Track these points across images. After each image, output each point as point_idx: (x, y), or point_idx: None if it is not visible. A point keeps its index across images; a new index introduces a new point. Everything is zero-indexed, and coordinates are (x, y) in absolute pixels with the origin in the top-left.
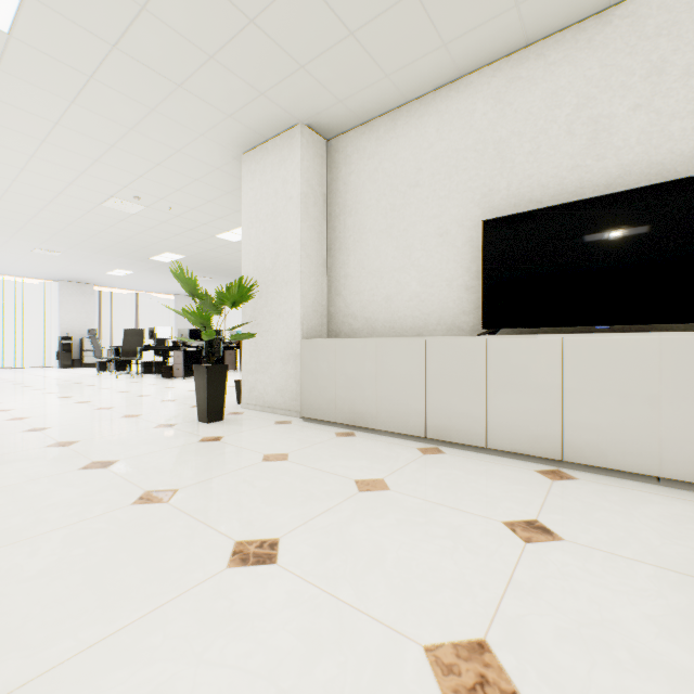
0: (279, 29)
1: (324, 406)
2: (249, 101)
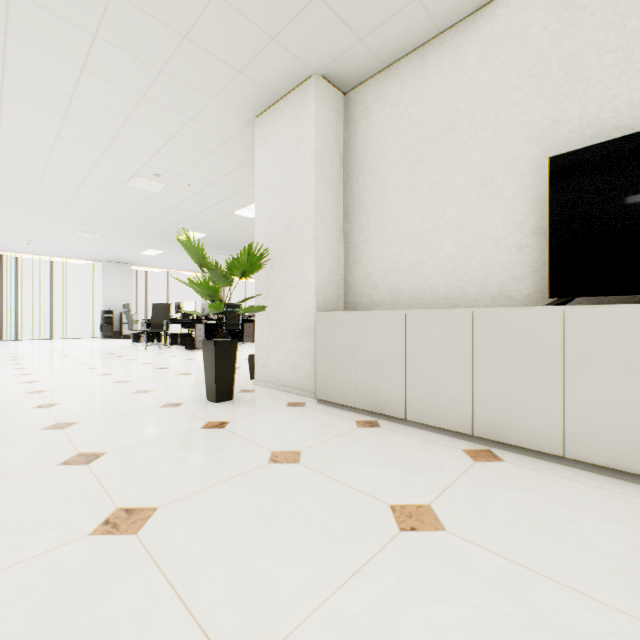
0: None
1: (342, 387)
2: (259, 49)
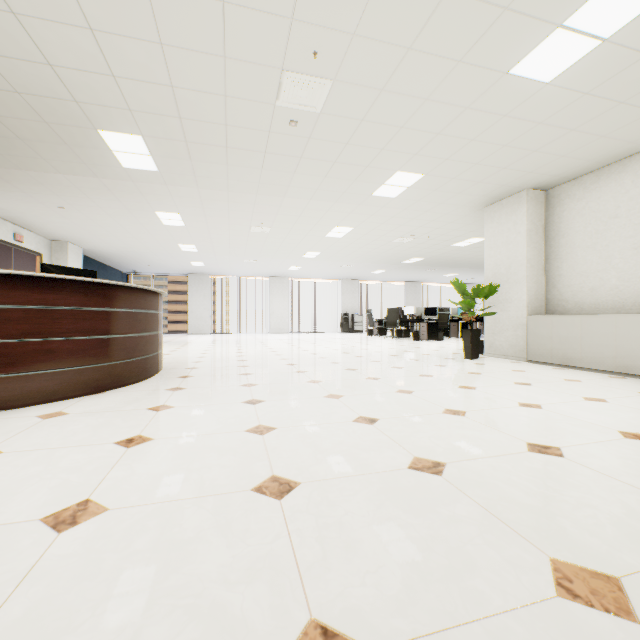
0: (518, 166)
1: (543, 354)
2: (495, 189)
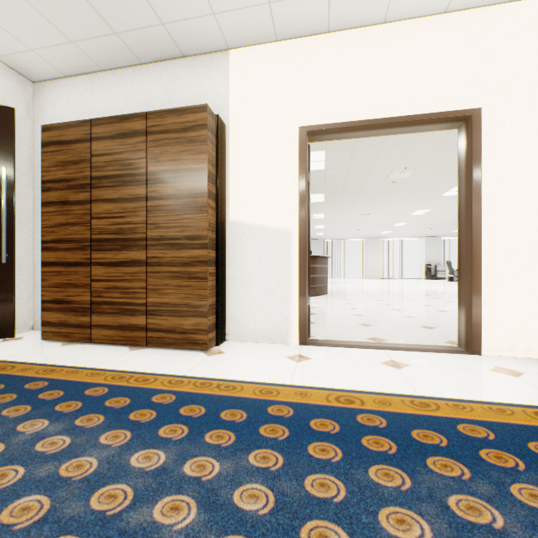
0: None
1: None
2: None
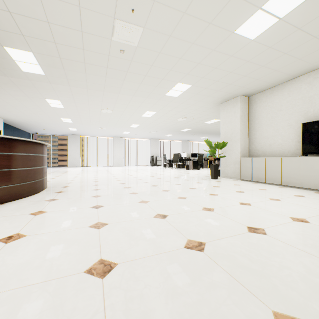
0: (236, 83)
1: (248, 176)
2: (225, 95)
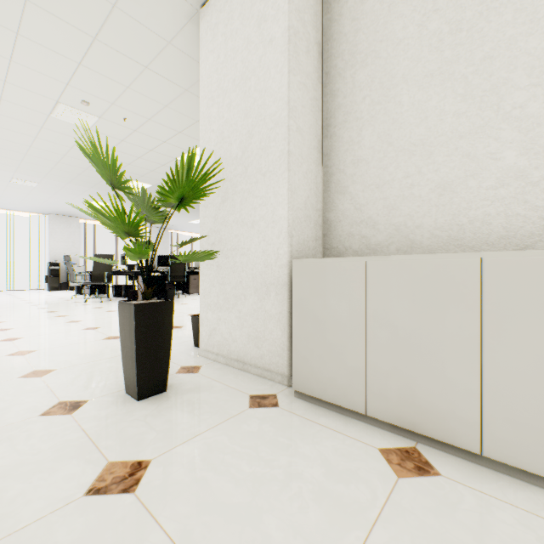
0: None
1: (340, 379)
2: None
